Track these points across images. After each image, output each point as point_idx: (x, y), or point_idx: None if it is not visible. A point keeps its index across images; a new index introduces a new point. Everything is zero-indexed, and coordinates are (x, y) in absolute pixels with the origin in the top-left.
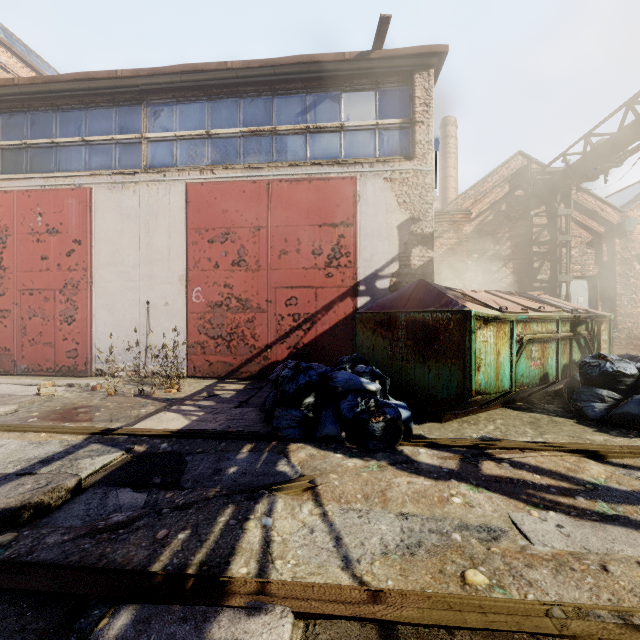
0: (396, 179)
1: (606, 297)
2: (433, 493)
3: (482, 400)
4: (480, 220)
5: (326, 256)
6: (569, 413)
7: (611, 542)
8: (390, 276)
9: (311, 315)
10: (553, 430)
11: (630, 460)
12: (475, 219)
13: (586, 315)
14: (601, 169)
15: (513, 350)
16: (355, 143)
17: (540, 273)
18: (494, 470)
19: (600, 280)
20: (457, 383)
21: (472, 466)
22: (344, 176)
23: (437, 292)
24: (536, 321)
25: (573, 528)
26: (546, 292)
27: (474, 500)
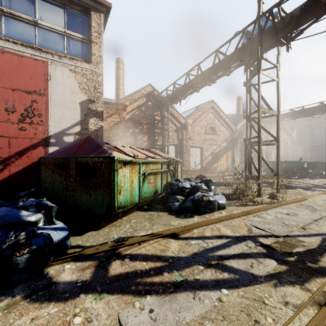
0: (79, 72)
1: (180, 153)
2: (56, 322)
3: (124, 210)
4: (133, 113)
5: (19, 114)
6: (166, 208)
7: (179, 312)
8: (74, 134)
9: (4, 159)
10: (158, 221)
11: (188, 234)
12: (131, 112)
13: (173, 160)
14: (179, 99)
15: (140, 179)
16: (47, 38)
17: (158, 141)
18: (118, 269)
19: (179, 146)
20: (107, 203)
21: (103, 270)
22: (37, 58)
23: (97, 144)
24: (152, 163)
25: (159, 308)
26: (160, 150)
27: (94, 312)
